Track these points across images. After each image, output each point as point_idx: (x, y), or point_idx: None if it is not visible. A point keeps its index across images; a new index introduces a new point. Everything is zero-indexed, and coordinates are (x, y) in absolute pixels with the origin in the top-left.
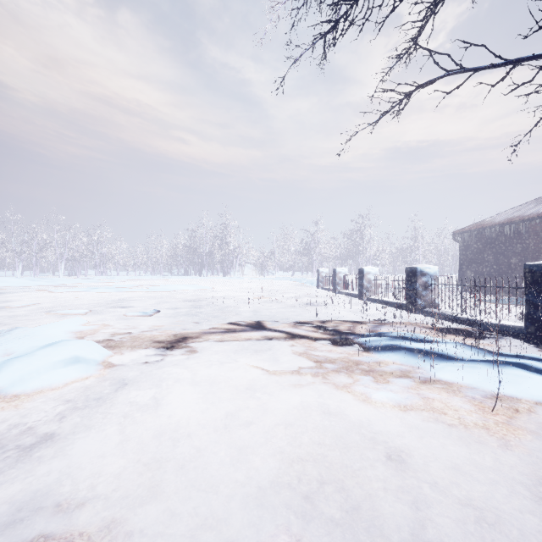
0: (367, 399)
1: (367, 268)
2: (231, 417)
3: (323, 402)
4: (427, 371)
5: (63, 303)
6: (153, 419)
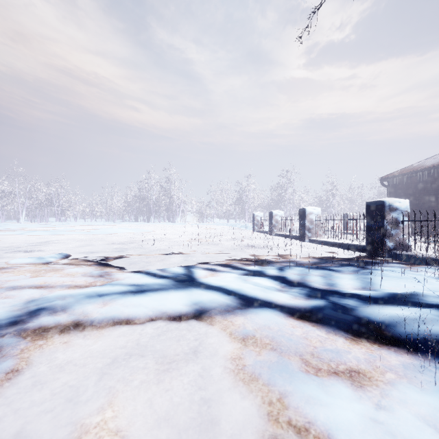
0: None
1: (309, 207)
2: None
3: None
4: None
5: None
6: None
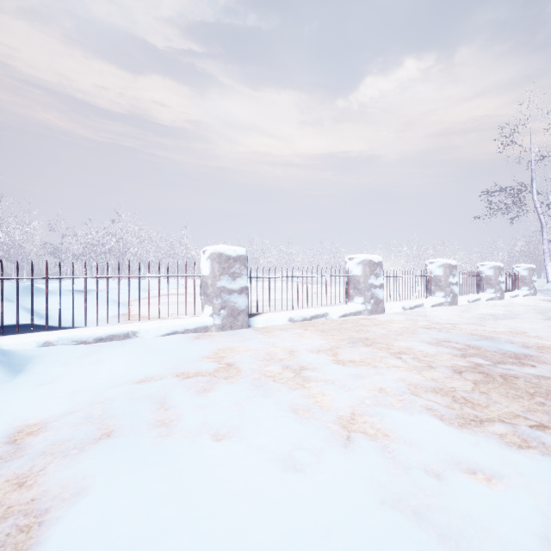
0: None
1: None
2: None
3: None
4: None
5: None
6: None
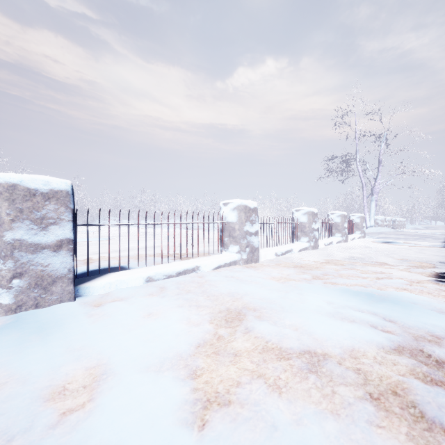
0: None
1: None
2: None
3: None
4: None
5: None
6: None
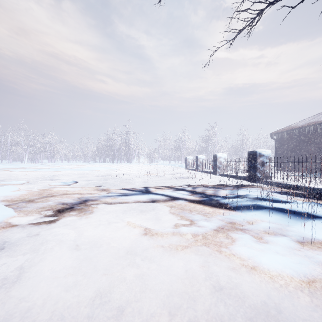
0: (258, 266)
1: (219, 154)
2: (102, 295)
3: (209, 270)
4: (297, 229)
5: (12, 177)
6: (2, 302)
